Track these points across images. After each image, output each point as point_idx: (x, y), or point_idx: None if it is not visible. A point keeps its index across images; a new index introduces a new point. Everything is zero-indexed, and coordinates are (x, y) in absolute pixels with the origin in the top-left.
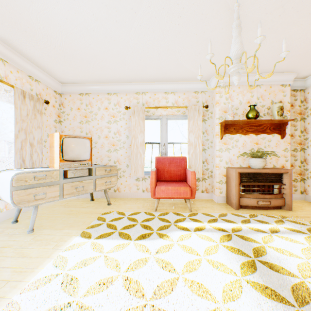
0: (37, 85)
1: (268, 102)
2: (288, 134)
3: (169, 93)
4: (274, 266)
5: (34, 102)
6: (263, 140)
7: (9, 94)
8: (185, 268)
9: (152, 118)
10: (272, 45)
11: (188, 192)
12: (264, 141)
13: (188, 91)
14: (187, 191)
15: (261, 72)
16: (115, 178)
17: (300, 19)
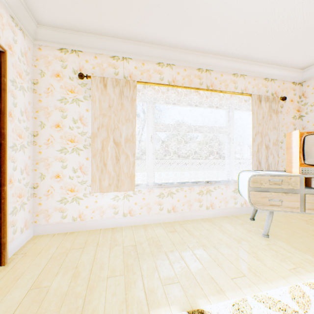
0: (272, 85)
1: None
2: None
3: None
4: None
5: (269, 103)
6: None
7: (247, 103)
8: None
9: None
10: None
11: None
12: None
13: None
14: None
15: None
16: None
17: None
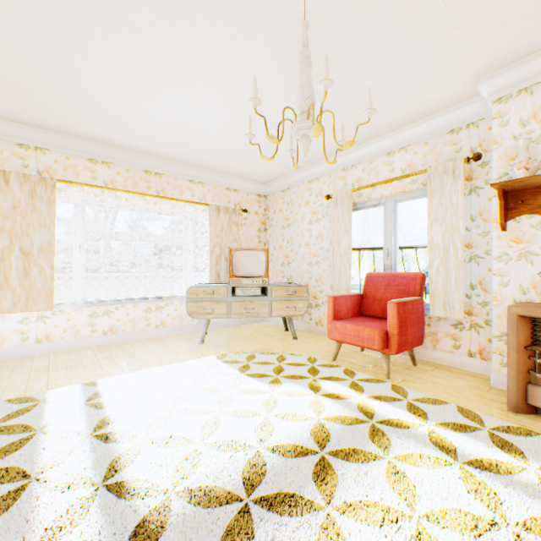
0: (236, 195)
1: None
2: None
3: (396, 151)
4: (335, 477)
5: (230, 214)
6: None
7: (207, 212)
8: (233, 412)
9: (368, 205)
10: None
11: (376, 339)
12: None
13: (432, 135)
14: (374, 337)
15: None
16: (304, 303)
17: None
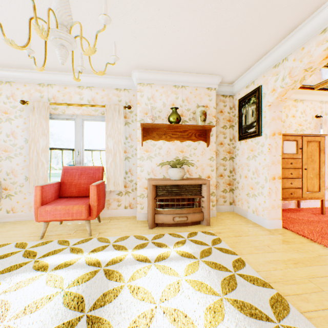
0: None
1: (194, 106)
2: (214, 141)
3: (85, 87)
4: (106, 322)
5: None
6: (188, 147)
7: None
8: None
9: (63, 117)
10: (177, 36)
11: (84, 211)
12: (189, 149)
13: (108, 87)
14: (82, 211)
15: (184, 72)
16: None
17: (189, 2)
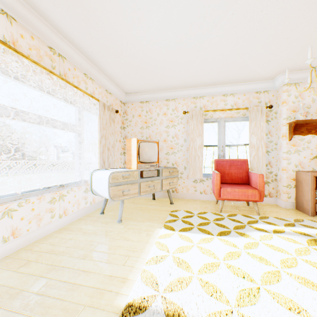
0: (110, 97)
1: None
2: None
3: (228, 95)
4: None
5: (110, 112)
6: None
7: (95, 106)
8: (282, 264)
9: (209, 121)
10: None
11: (257, 194)
12: None
13: (248, 91)
14: (255, 194)
15: None
16: (176, 179)
17: None
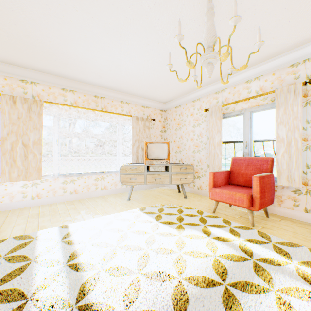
0: (147, 110)
1: None
2: None
3: (252, 80)
4: (239, 305)
5: (144, 122)
6: None
7: (131, 120)
8: (157, 249)
9: (232, 114)
10: None
11: (245, 200)
12: None
13: (278, 68)
14: (243, 199)
15: None
16: (191, 175)
17: None
